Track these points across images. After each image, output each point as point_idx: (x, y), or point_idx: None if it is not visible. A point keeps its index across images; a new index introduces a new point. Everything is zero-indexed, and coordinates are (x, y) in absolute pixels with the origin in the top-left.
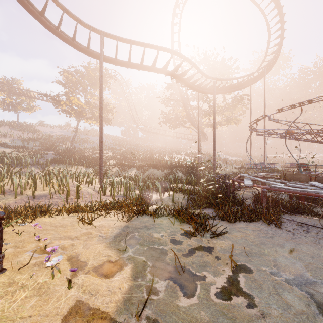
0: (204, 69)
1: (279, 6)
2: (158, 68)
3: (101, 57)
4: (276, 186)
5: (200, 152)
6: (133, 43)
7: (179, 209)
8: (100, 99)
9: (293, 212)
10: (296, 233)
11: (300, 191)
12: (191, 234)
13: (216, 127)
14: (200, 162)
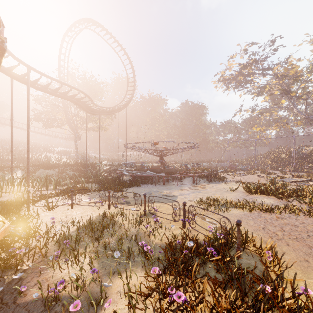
0: (83, 85)
1: (133, 70)
2: (67, 97)
3: (28, 85)
4: (138, 174)
5: (76, 152)
6: (53, 79)
7: (109, 185)
8: (27, 118)
9: (143, 183)
10: (144, 187)
11: (145, 174)
12: (118, 192)
13: (88, 131)
14: (95, 163)
